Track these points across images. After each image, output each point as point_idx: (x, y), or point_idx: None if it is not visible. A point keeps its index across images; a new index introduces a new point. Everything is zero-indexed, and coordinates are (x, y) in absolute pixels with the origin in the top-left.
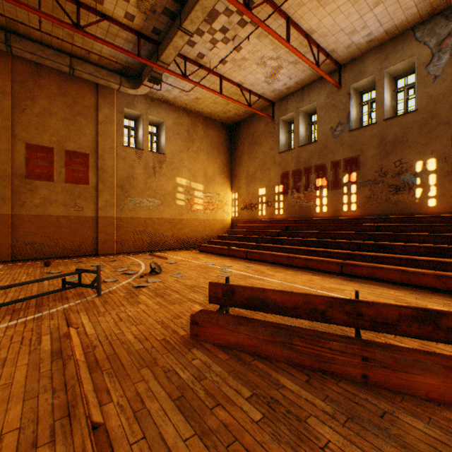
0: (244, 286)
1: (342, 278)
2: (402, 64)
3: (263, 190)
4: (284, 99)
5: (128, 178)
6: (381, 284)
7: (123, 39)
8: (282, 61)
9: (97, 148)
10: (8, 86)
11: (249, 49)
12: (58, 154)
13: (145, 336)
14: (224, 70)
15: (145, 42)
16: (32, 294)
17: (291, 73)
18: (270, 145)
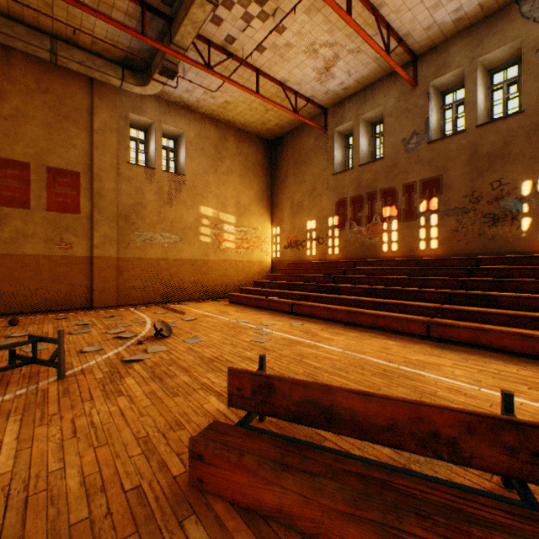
0: (291, 379)
1: (429, 344)
2: (502, 51)
3: (313, 223)
4: (341, 105)
5: (135, 206)
6: (491, 355)
7: (123, 13)
8: (339, 48)
9: (91, 165)
10: None
11: (295, 30)
12: (37, 172)
13: (103, 479)
14: (262, 61)
15: (153, 17)
16: None
17: (350, 67)
18: (321, 165)
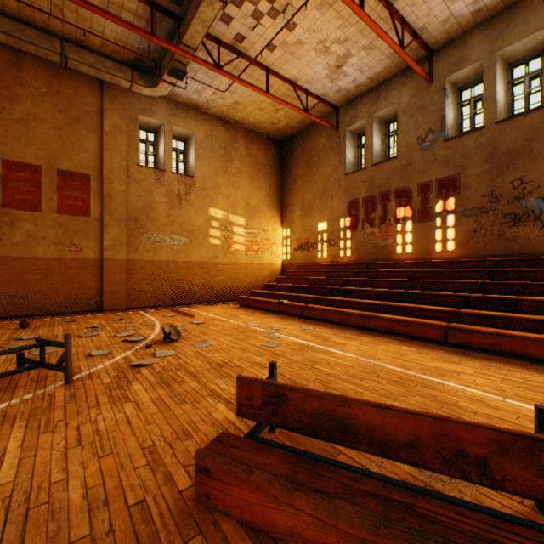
0: (304, 389)
1: (447, 350)
2: (524, 43)
3: (324, 224)
4: (353, 103)
5: (145, 208)
6: (514, 363)
7: (132, 14)
8: (351, 45)
9: (101, 168)
10: None
11: (306, 27)
12: (48, 174)
13: (107, 492)
14: (272, 60)
15: (162, 17)
16: None
17: (363, 64)
18: (333, 165)
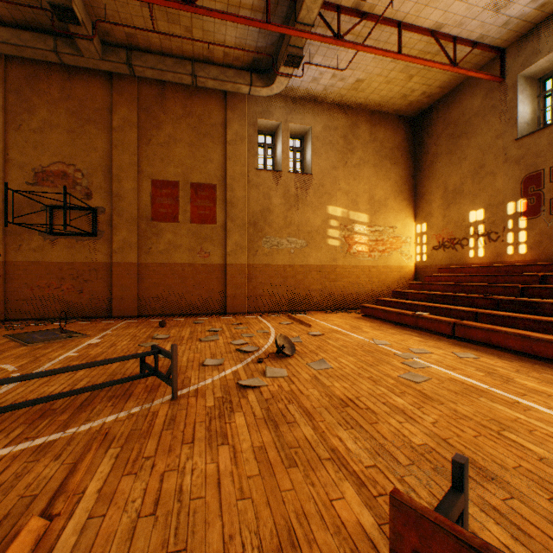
0: None
1: None
2: None
3: (479, 213)
4: (531, 35)
5: (263, 212)
6: None
7: (249, 10)
8: None
9: (225, 177)
10: (134, 116)
11: None
12: (183, 188)
13: None
14: (406, 9)
15: (277, 2)
16: (99, 378)
17: None
18: (494, 131)
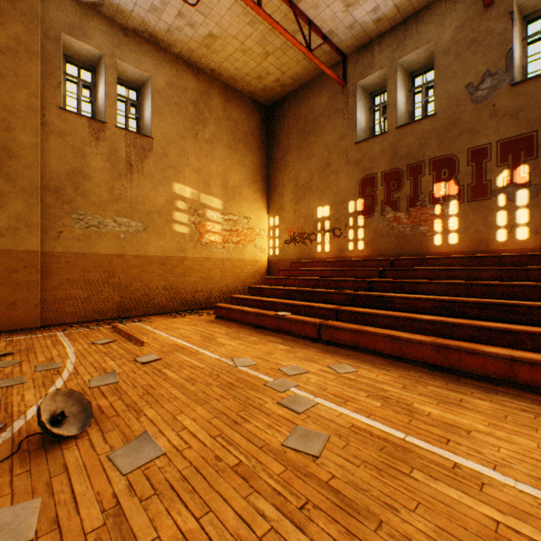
0: None
1: None
2: None
3: (326, 209)
4: (367, 48)
5: (72, 175)
6: None
7: None
8: None
9: None
10: None
11: None
12: None
13: None
14: None
15: None
16: None
17: None
18: (338, 132)
